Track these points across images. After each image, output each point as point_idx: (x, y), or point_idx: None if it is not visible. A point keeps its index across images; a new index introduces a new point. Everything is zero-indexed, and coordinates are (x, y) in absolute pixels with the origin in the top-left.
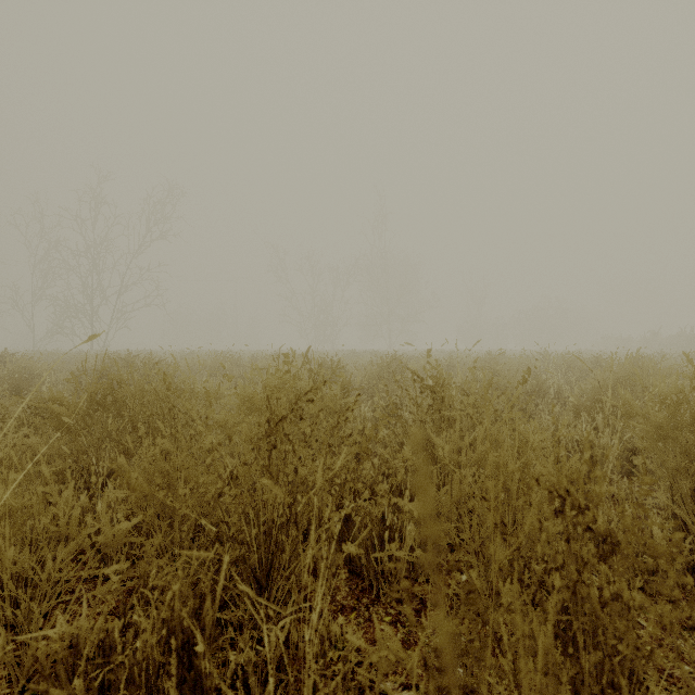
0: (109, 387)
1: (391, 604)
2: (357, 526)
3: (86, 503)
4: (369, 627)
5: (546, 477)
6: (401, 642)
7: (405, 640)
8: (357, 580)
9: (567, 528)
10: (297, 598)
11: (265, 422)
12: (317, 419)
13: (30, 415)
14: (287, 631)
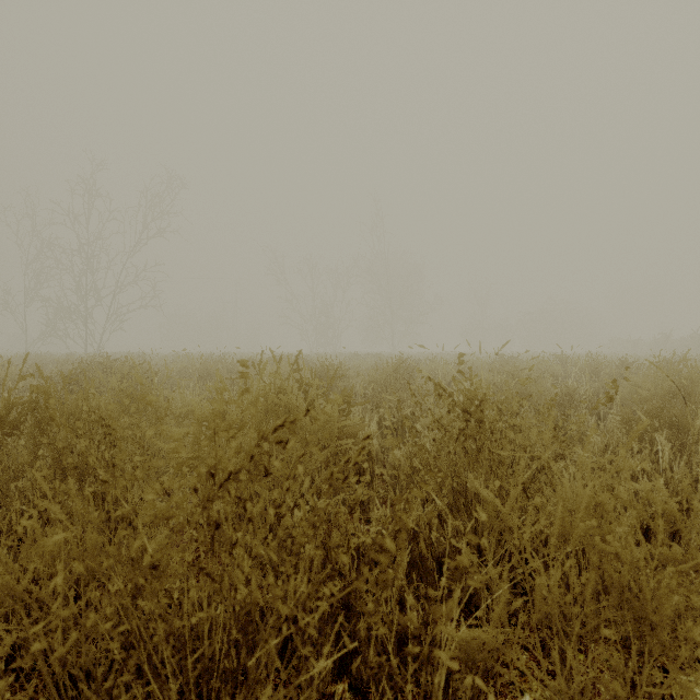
0: (29, 402)
1: None
2: (363, 636)
3: None
4: None
5: None
6: None
7: None
8: None
9: None
10: None
11: (208, 477)
12: (297, 470)
13: None
14: None
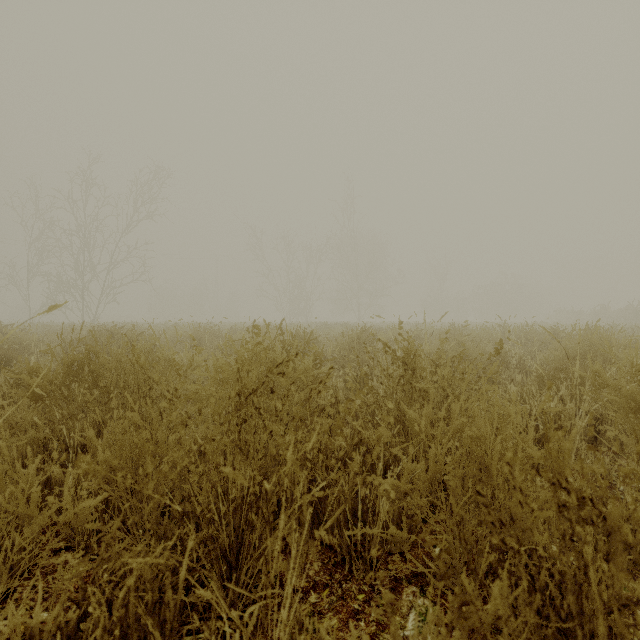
0: (85, 358)
1: (364, 580)
2: (330, 500)
3: (59, 474)
4: (342, 606)
5: (527, 453)
6: (375, 623)
7: (379, 621)
8: (330, 553)
9: (571, 524)
10: (266, 583)
11: (235, 396)
12: (289, 392)
13: (13, 385)
14: (255, 619)
